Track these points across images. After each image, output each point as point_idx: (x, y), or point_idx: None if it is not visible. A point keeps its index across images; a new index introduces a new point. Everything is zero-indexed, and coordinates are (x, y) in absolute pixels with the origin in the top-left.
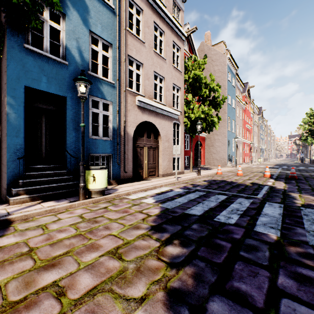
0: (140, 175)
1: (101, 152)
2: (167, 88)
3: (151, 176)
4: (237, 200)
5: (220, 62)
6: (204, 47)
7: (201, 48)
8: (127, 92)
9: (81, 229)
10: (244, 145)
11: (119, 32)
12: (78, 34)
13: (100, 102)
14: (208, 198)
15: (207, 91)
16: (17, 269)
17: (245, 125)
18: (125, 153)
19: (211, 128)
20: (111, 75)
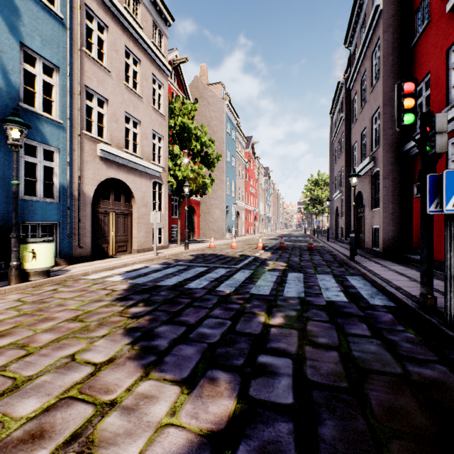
0: (103, 251)
1: (41, 219)
2: (145, 136)
3: (121, 252)
4: (216, 270)
5: (218, 108)
6: (198, 83)
7: (195, 84)
8: (84, 137)
9: (26, 310)
10: (247, 212)
11: (71, 52)
12: (0, 46)
13: (39, 147)
14: (187, 271)
15: (198, 146)
16: None
17: (248, 189)
18: (80, 221)
19: (204, 191)
20: (57, 110)
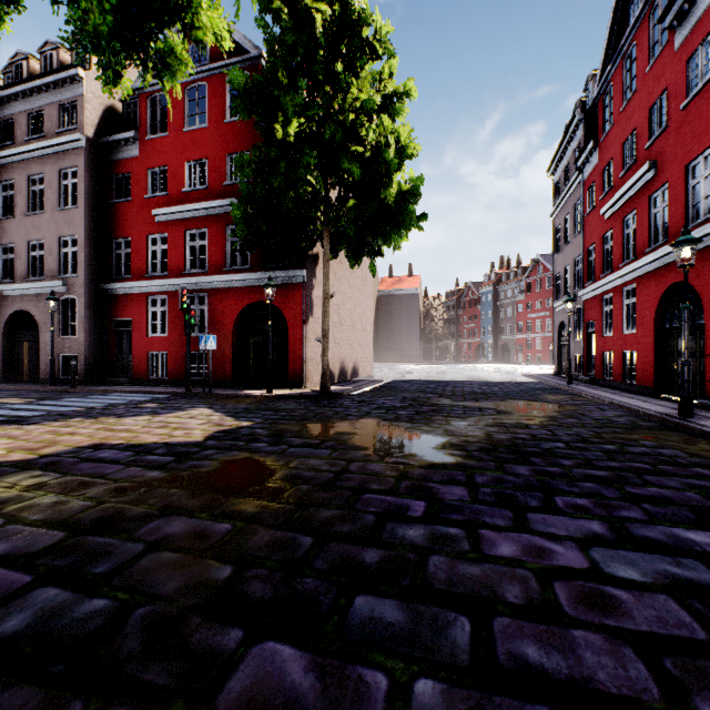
0: None
1: None
2: None
3: None
4: None
5: None
6: None
7: None
8: None
9: None
10: None
11: None
12: None
13: None
14: None
15: None
16: (69, 438)
17: None
18: None
19: None
20: None
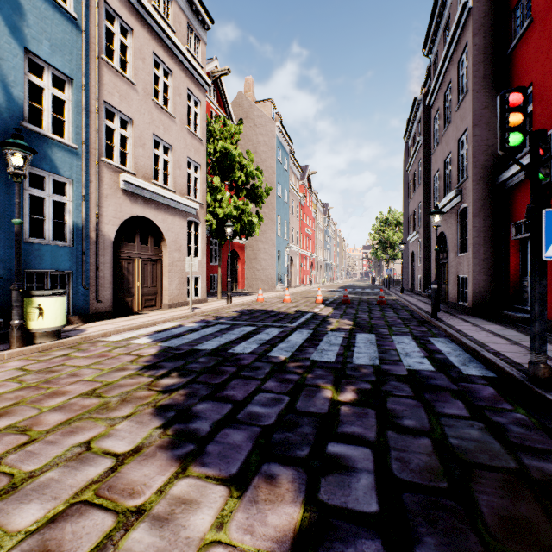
0: (127, 306)
1: (51, 267)
2: (178, 164)
3: (149, 308)
4: (266, 330)
5: (267, 131)
6: (243, 101)
7: (239, 101)
8: (103, 166)
9: (29, 382)
10: (302, 258)
11: (87, 60)
12: None
13: (47, 178)
14: (231, 331)
15: (243, 177)
16: None
17: (304, 229)
18: (99, 269)
19: (251, 232)
20: (70, 132)
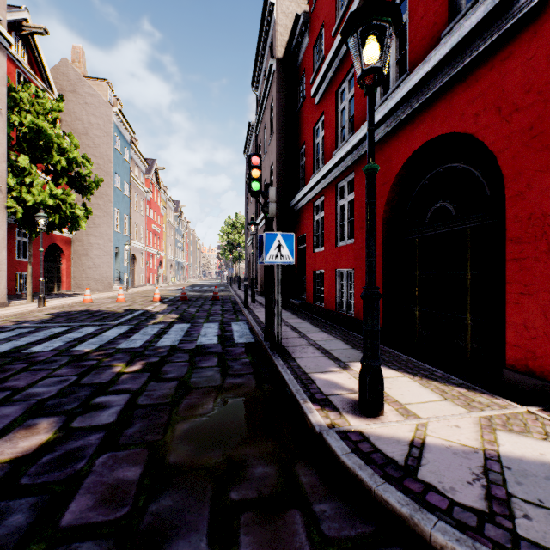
0: None
1: None
2: None
3: None
4: (81, 329)
5: (102, 113)
6: (69, 70)
7: (64, 69)
8: None
9: None
10: (148, 256)
11: None
12: None
13: None
14: (34, 334)
15: (65, 162)
16: None
17: (150, 226)
18: None
19: (76, 225)
20: None
